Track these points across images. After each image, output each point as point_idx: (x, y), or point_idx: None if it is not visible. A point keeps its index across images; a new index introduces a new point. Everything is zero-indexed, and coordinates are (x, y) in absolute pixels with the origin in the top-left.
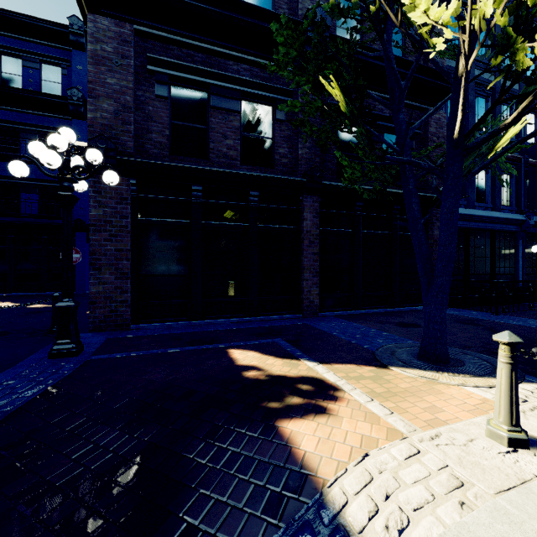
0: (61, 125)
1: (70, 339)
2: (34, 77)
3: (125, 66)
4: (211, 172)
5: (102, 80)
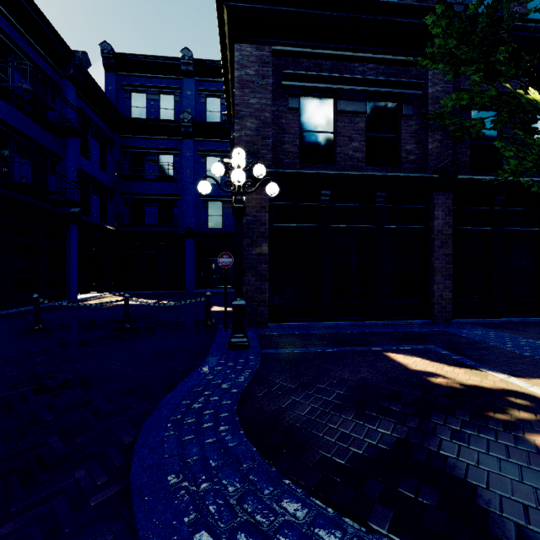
0: (174, 145)
1: (243, 334)
2: (155, 107)
3: (264, 86)
4: (341, 176)
5: (246, 101)
